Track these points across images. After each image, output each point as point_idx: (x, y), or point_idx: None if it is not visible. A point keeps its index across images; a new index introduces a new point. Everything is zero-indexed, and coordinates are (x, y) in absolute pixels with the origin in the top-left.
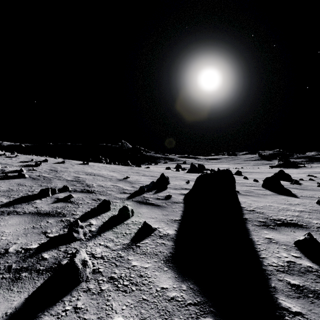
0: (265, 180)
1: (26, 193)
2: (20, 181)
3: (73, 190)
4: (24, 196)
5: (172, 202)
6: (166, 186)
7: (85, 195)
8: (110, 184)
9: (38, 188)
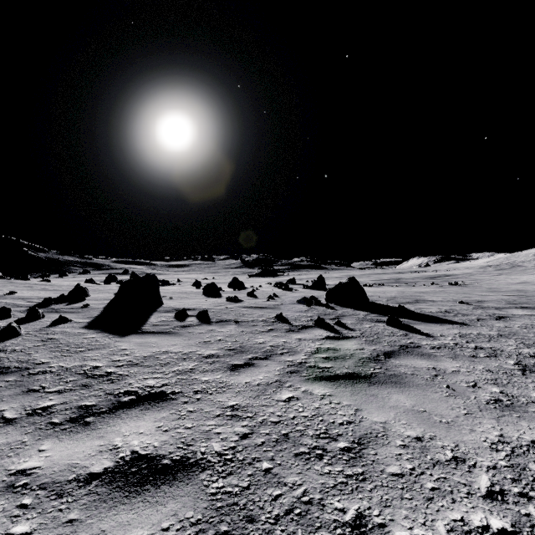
0: (206, 286)
1: None
2: None
3: None
4: None
5: (90, 309)
6: (84, 298)
7: None
8: None
9: None
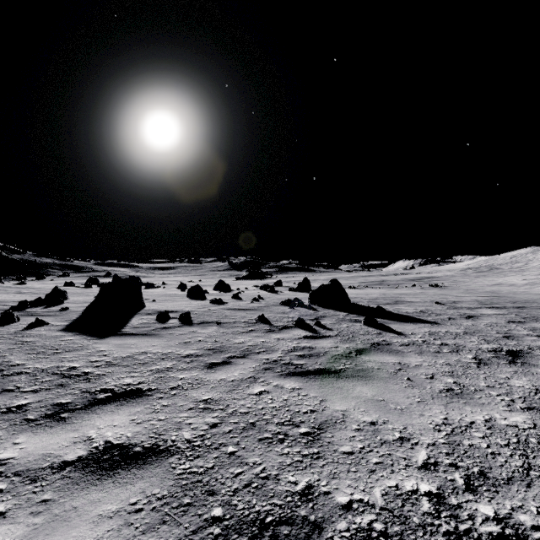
0: (190, 289)
1: None
2: None
3: None
4: None
5: (69, 312)
6: (63, 301)
7: None
8: None
9: None
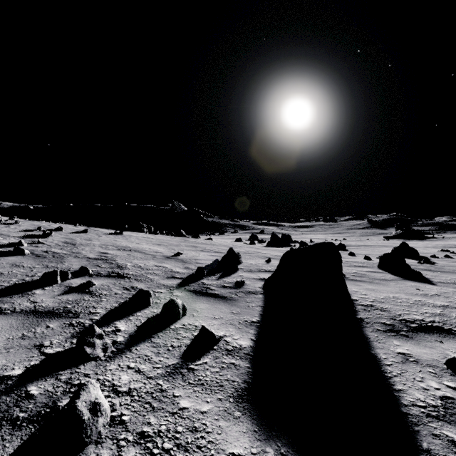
0: (383, 257)
1: (22, 278)
2: (16, 259)
3: (95, 273)
4: (18, 283)
5: (245, 292)
6: (237, 267)
7: (113, 282)
8: (152, 264)
9: (42, 271)
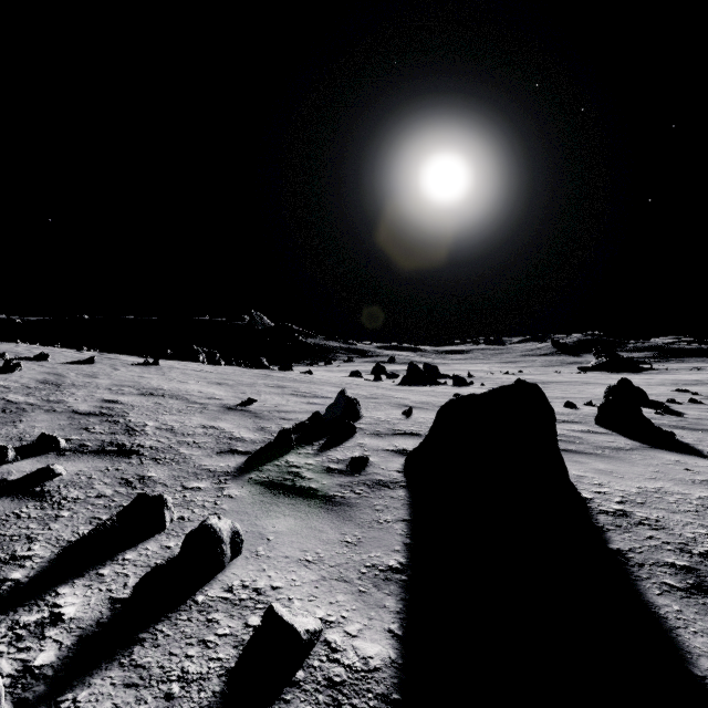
0: (604, 406)
1: None
2: None
3: (73, 446)
4: None
5: (371, 482)
6: (353, 428)
7: (104, 466)
8: (196, 423)
9: None
